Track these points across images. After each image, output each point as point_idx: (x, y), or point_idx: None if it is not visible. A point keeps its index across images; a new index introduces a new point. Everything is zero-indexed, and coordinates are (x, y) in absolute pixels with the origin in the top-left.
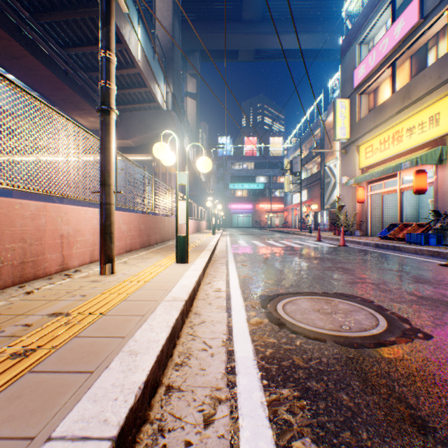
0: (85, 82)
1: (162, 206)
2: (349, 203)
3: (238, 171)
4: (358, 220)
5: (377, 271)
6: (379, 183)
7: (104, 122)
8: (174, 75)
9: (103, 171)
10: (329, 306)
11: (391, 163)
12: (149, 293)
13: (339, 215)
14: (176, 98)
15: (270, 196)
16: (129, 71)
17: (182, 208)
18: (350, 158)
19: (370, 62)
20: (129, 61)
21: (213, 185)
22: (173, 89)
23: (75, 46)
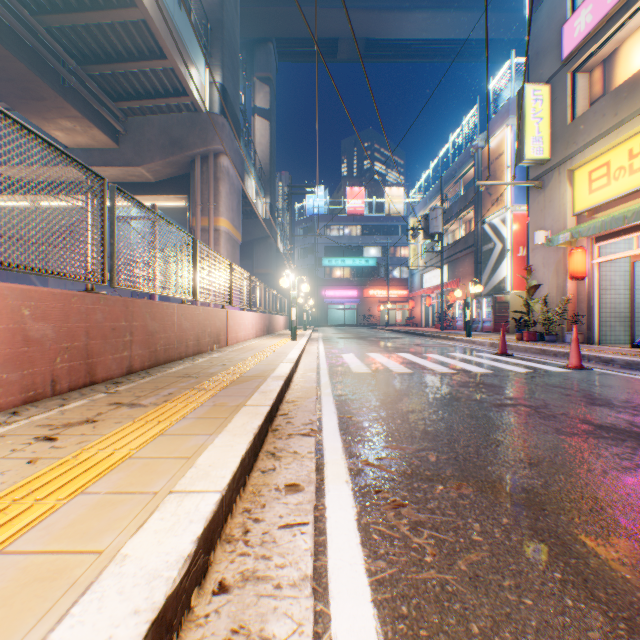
0: (36, 39)
1: (203, 288)
2: (550, 280)
3: (336, 239)
4: (572, 313)
5: None
6: (614, 241)
7: None
8: (225, 52)
9: None
10: None
11: None
12: None
13: (533, 303)
14: (229, 95)
15: (387, 276)
16: (122, 13)
17: None
18: (552, 196)
19: None
20: None
21: (298, 261)
22: (222, 78)
23: None
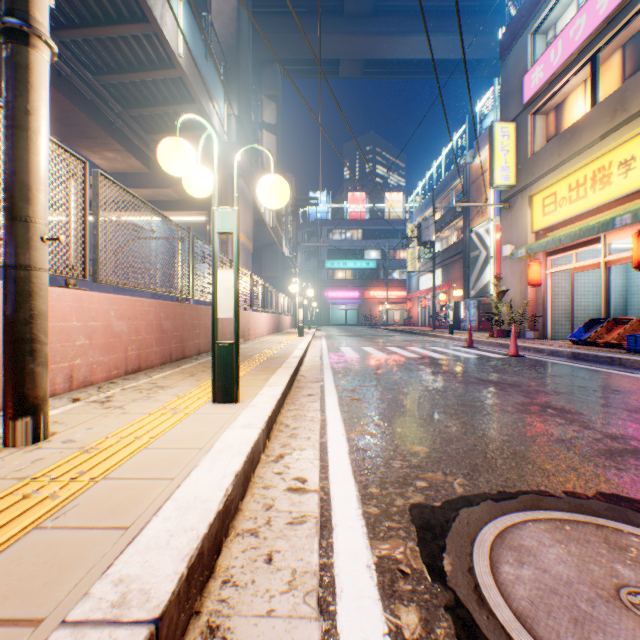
0: (94, 93)
1: None
2: (515, 287)
3: (338, 243)
4: (531, 314)
5: (630, 415)
6: (565, 255)
7: (12, 62)
8: (240, 88)
9: (10, 185)
10: (633, 567)
11: (589, 220)
12: (51, 556)
13: (500, 305)
14: (244, 124)
15: (386, 279)
16: (164, 73)
17: (225, 284)
18: (516, 216)
19: (553, 59)
20: (163, 57)
21: (301, 263)
22: (238, 111)
23: (73, 27)
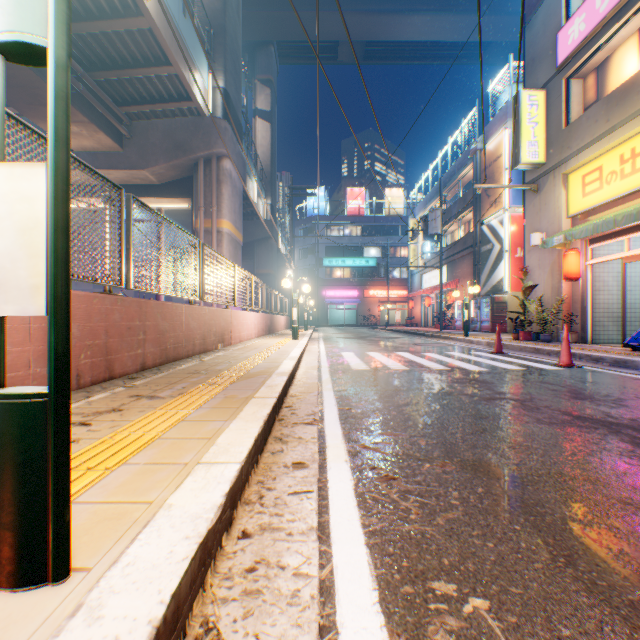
0: None
1: (206, 289)
2: (545, 281)
3: (337, 240)
4: (567, 313)
5: None
6: (607, 243)
7: None
8: (227, 57)
9: None
10: None
11: None
12: None
13: (528, 303)
14: (231, 99)
15: (387, 277)
16: (129, 22)
17: (20, 210)
18: (547, 198)
19: (600, 4)
20: (127, 1)
21: (298, 261)
22: (224, 83)
23: None
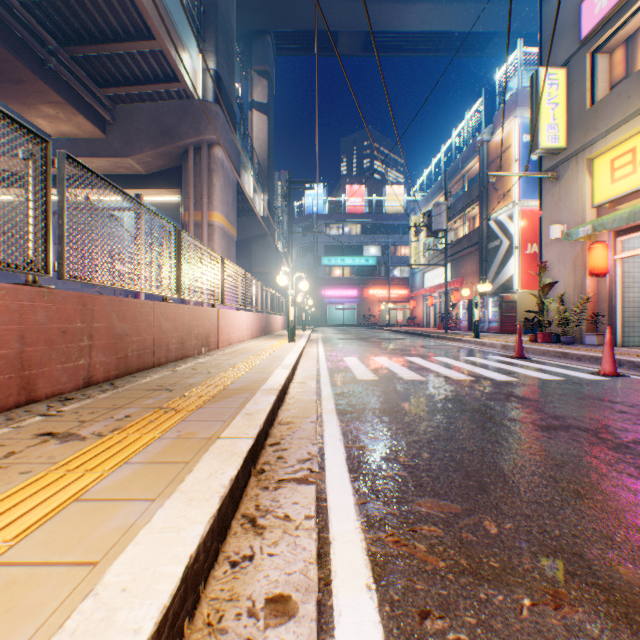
0: (11, 14)
1: (196, 287)
2: (566, 278)
3: (336, 238)
4: (592, 313)
5: None
6: (637, 235)
7: None
8: (219, 37)
9: None
10: None
11: None
12: None
13: (548, 302)
14: (223, 83)
15: (387, 275)
16: None
17: None
18: (568, 187)
19: None
20: None
21: (296, 260)
22: (216, 65)
23: None
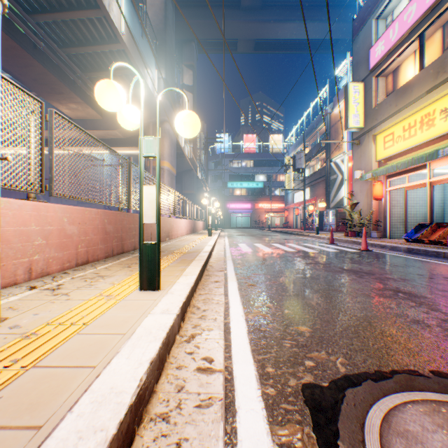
0: (61, 60)
1: None
2: (363, 200)
3: (236, 170)
4: (375, 220)
5: None
6: (399, 178)
7: None
8: (167, 59)
9: None
10: None
11: (418, 152)
12: None
13: (353, 214)
14: (169, 85)
15: (270, 195)
16: (111, 46)
17: (150, 197)
18: (364, 149)
19: (391, 36)
20: (111, 35)
21: (210, 184)
22: (165, 75)
23: (45, 12)
